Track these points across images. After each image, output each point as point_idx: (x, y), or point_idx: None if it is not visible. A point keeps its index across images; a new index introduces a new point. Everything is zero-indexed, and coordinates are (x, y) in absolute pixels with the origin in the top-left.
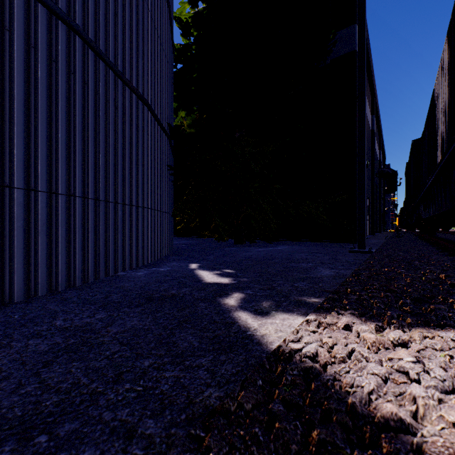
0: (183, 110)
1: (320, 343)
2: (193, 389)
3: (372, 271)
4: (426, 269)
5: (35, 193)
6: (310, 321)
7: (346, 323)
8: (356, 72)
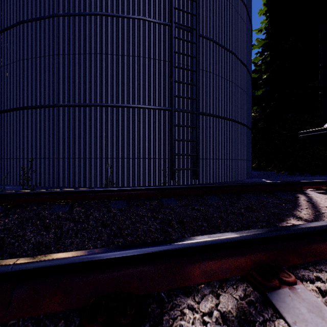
0: (255, 106)
1: None
2: None
3: None
4: None
5: (227, 160)
6: None
7: None
8: None
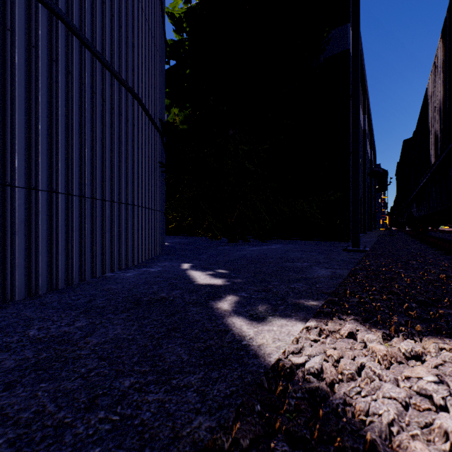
0: (175, 107)
1: (325, 356)
2: (179, 417)
3: (370, 271)
4: (425, 269)
5: (11, 188)
6: (310, 329)
7: (351, 331)
8: (349, 71)
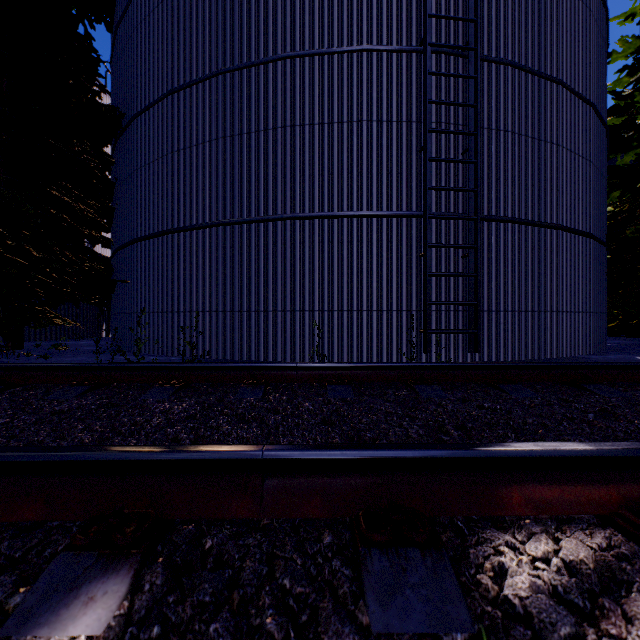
0: (616, 190)
1: None
2: None
3: None
4: None
5: (546, 313)
6: None
7: None
8: None
